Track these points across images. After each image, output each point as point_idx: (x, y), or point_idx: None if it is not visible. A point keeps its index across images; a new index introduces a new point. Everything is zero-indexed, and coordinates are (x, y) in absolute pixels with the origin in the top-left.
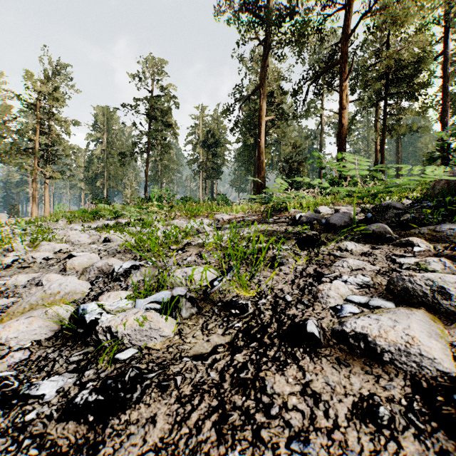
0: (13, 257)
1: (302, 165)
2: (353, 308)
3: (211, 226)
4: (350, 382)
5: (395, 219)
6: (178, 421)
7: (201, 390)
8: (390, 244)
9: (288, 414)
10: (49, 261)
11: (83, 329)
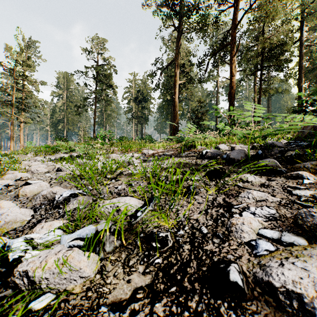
0: None
1: (204, 115)
2: (267, 244)
3: (140, 158)
4: None
5: (280, 155)
6: None
7: None
8: (281, 176)
9: None
10: (9, 188)
11: (5, 268)
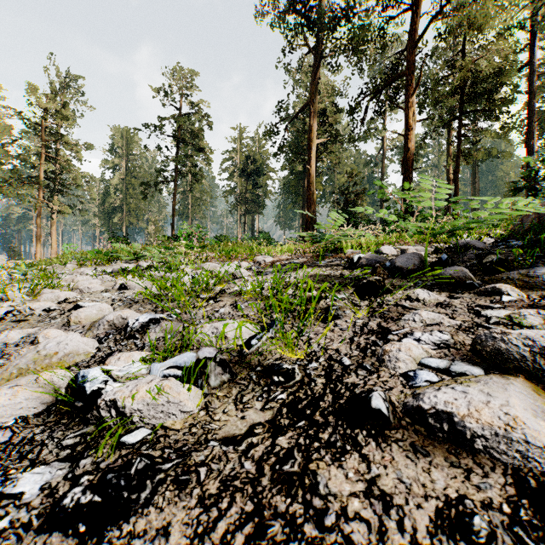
0: (7, 308)
1: (360, 197)
2: (429, 375)
3: (251, 270)
4: (431, 479)
5: (476, 262)
6: (199, 533)
7: (231, 488)
8: (471, 292)
9: (348, 524)
10: (51, 313)
11: (82, 402)
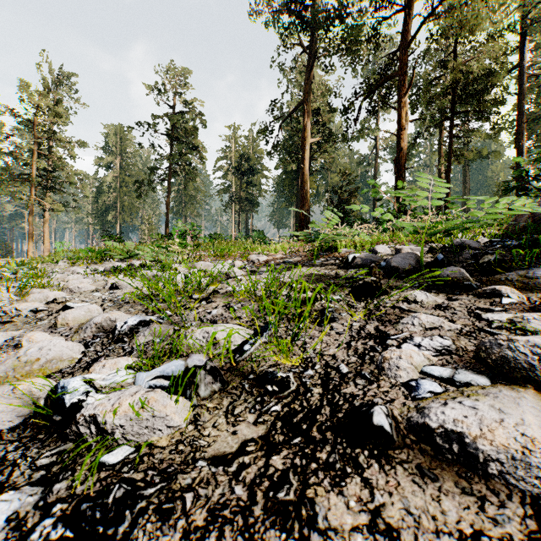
0: None
1: (353, 196)
2: (432, 385)
3: (245, 269)
4: (441, 509)
5: (473, 262)
6: None
7: (220, 519)
8: (469, 293)
9: None
10: (38, 314)
11: (61, 416)
